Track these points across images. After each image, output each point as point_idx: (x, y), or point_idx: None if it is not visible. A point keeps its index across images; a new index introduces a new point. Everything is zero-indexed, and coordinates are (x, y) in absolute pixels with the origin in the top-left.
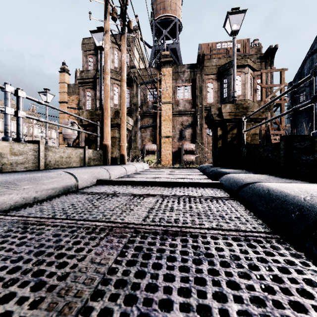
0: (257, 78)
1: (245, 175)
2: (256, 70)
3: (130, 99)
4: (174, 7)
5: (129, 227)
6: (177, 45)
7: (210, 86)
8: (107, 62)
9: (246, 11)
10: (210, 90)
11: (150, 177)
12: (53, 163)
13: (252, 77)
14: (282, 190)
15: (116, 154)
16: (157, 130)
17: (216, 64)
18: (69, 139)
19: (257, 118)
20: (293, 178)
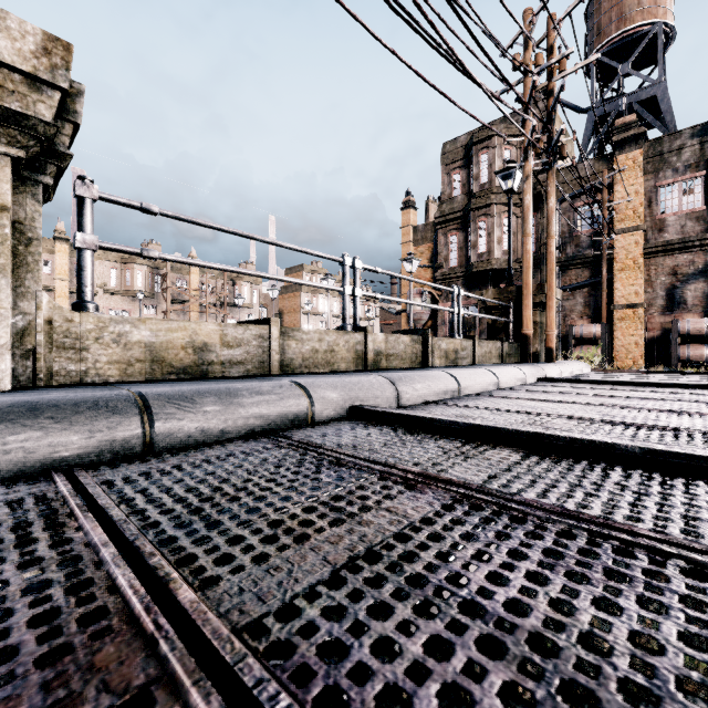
0: None
1: None
2: None
3: (535, 237)
4: (649, 2)
5: (611, 396)
6: (659, 88)
7: None
8: (528, 219)
9: None
10: None
11: None
12: (480, 359)
13: None
14: None
15: (537, 348)
16: (603, 293)
17: None
18: (418, 322)
19: None
20: None
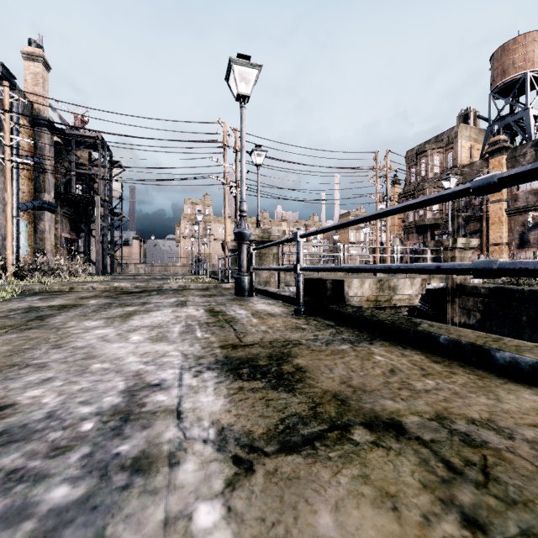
0: None
1: None
2: None
3: (452, 204)
4: (520, 61)
5: None
6: (525, 112)
7: None
8: (377, 224)
9: (450, 177)
10: None
11: None
12: None
13: None
14: None
15: None
16: (483, 237)
17: None
18: None
19: (449, 247)
20: None
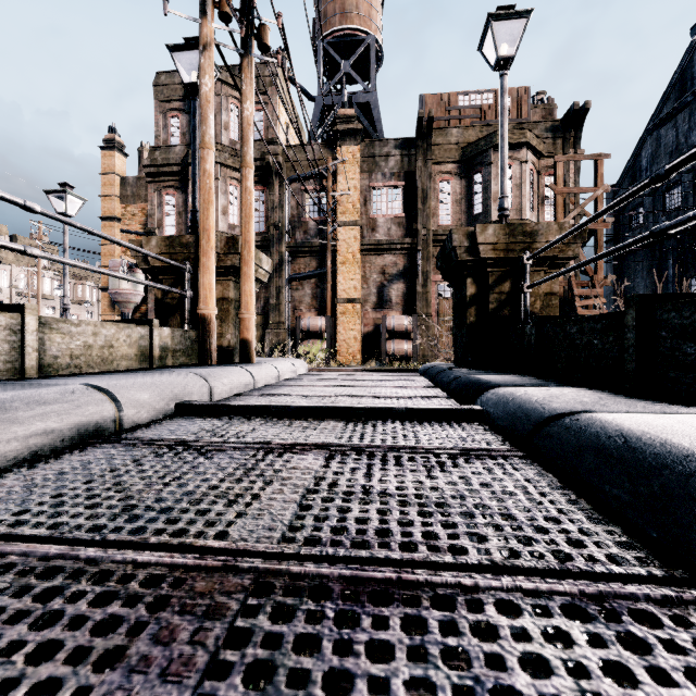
0: (547, 173)
1: (541, 390)
2: (544, 155)
3: (265, 215)
4: (365, 11)
5: (238, 567)
6: (372, 97)
7: (444, 190)
8: (208, 118)
9: (530, 14)
10: (444, 198)
11: (311, 395)
12: (64, 362)
13: (535, 171)
14: (665, 440)
15: (231, 340)
16: (328, 285)
17: (459, 140)
18: (125, 305)
19: (555, 257)
20: (660, 399)
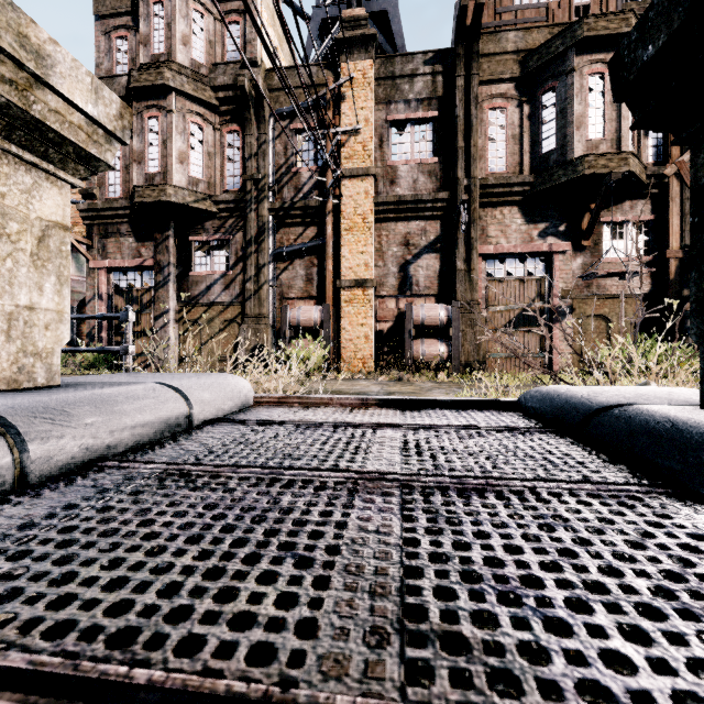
0: None
1: None
2: None
3: (241, 166)
4: None
5: None
6: (391, 3)
7: (496, 121)
8: None
9: None
10: (496, 134)
11: None
12: None
13: None
14: None
15: None
16: (328, 261)
17: (518, 45)
18: None
19: None
20: None
